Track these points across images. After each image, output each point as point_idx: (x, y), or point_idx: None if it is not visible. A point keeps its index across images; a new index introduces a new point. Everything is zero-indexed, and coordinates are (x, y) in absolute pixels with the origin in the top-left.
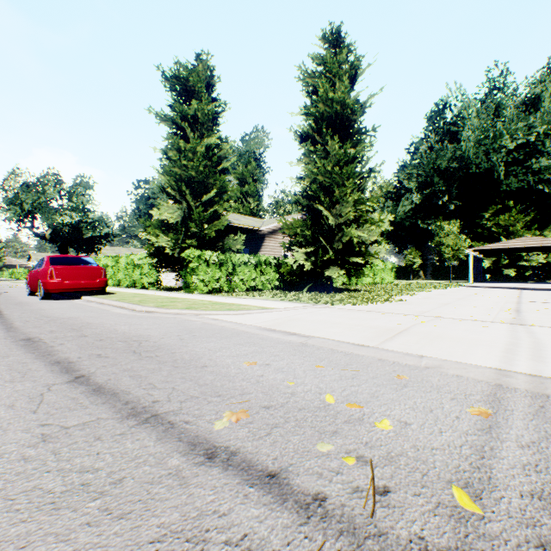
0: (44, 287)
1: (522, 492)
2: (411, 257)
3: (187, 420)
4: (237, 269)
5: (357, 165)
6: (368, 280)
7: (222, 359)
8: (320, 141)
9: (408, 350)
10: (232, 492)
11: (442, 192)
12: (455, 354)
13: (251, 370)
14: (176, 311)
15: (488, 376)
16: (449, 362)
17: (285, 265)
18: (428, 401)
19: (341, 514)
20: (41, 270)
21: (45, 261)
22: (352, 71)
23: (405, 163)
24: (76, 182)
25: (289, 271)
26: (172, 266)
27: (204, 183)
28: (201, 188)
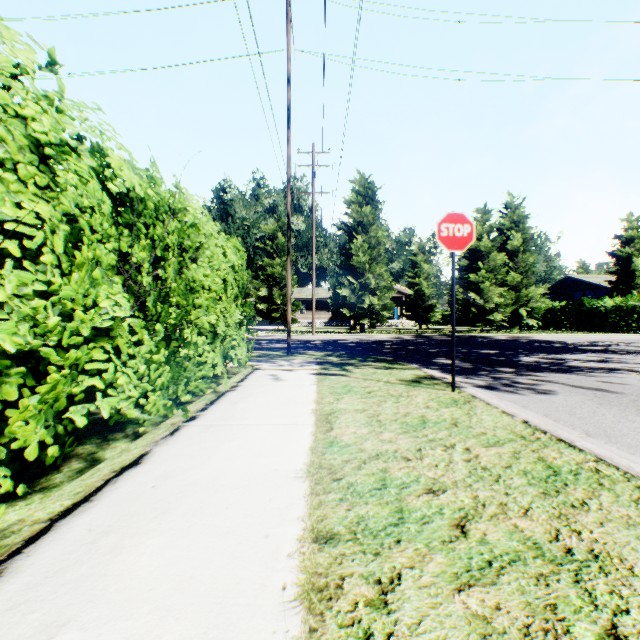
0: None
1: None
2: None
3: None
4: None
5: None
6: None
7: None
8: None
9: None
10: None
11: None
12: None
13: None
14: None
15: None
16: None
17: None
18: None
19: None
20: None
21: None
22: None
23: None
24: None
25: None
26: None
27: None
28: None
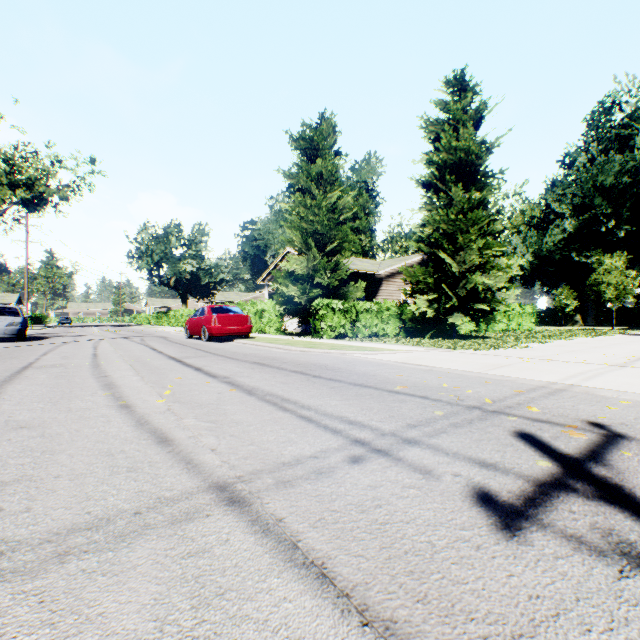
0: (208, 332)
1: (511, 402)
2: (563, 298)
3: (381, 387)
4: (359, 316)
5: (483, 208)
6: (500, 326)
7: (381, 373)
8: (443, 188)
9: (501, 374)
10: (409, 397)
11: (606, 216)
12: (531, 376)
13: (401, 377)
14: (326, 350)
15: (541, 384)
16: (524, 379)
17: (405, 311)
18: (495, 388)
19: (446, 401)
20: (205, 318)
21: (205, 310)
22: (477, 115)
23: (555, 181)
24: (193, 230)
25: (411, 318)
26: (297, 313)
27: (327, 235)
28: (324, 240)
